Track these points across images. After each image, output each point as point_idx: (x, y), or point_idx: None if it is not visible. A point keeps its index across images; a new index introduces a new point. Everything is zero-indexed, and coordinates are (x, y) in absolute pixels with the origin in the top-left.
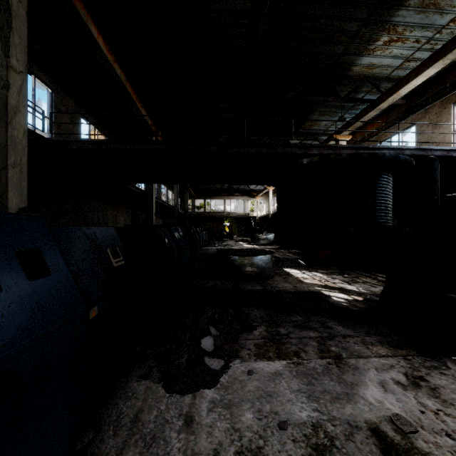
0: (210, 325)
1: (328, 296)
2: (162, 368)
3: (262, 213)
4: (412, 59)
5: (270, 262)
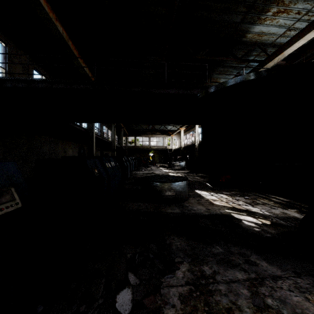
0: (129, 272)
1: (239, 220)
2: None
3: (176, 146)
4: (292, 28)
5: (186, 187)
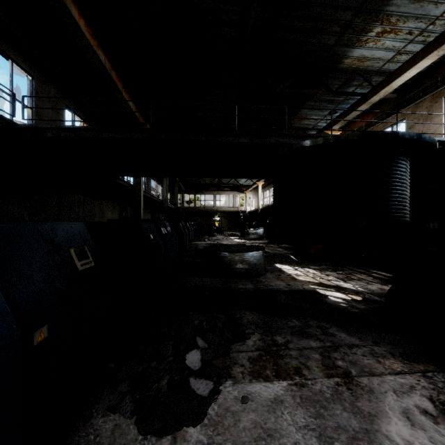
0: (197, 336)
1: (324, 296)
2: (137, 394)
3: (251, 208)
4: (404, 52)
5: (262, 258)
